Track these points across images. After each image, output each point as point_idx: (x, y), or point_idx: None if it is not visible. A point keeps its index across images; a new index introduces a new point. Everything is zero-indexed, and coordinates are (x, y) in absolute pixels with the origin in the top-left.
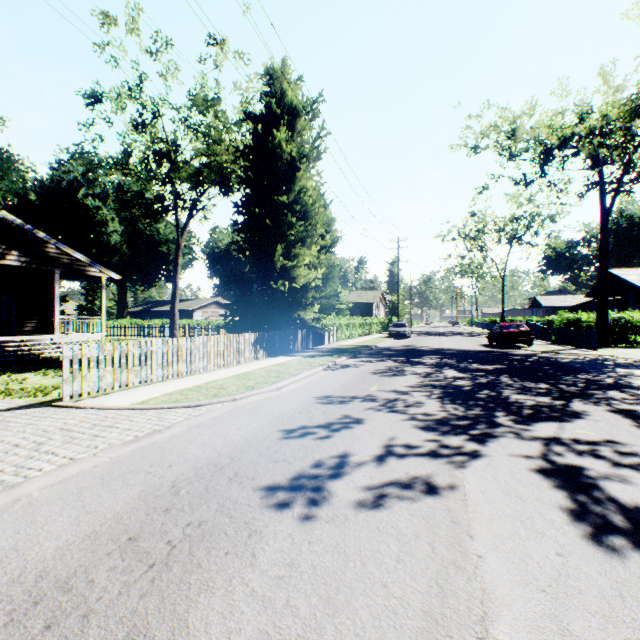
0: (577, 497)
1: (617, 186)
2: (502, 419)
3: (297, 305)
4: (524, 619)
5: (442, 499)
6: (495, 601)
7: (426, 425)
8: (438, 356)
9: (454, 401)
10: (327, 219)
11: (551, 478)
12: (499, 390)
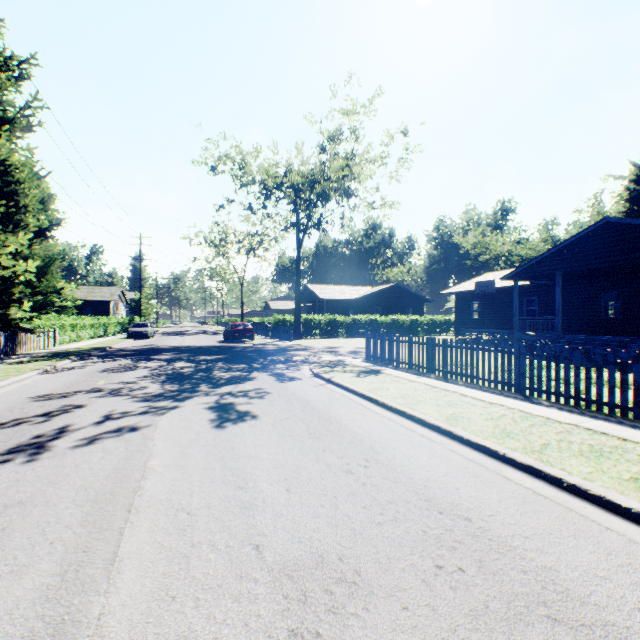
0: (222, 414)
1: (304, 229)
2: (204, 388)
3: None
4: (167, 456)
5: (142, 431)
6: (156, 455)
7: (145, 399)
8: (176, 352)
9: (174, 382)
10: (43, 194)
11: (214, 409)
12: (212, 371)
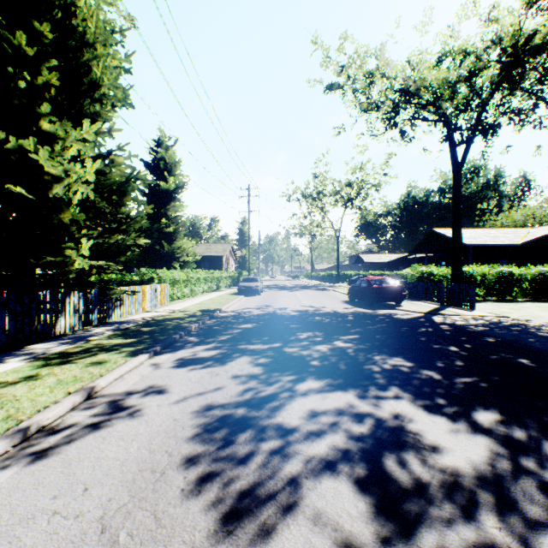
0: None
1: (483, 128)
2: None
3: (63, 244)
4: None
5: None
6: None
7: None
8: (318, 332)
9: None
10: (171, 160)
11: None
12: None
